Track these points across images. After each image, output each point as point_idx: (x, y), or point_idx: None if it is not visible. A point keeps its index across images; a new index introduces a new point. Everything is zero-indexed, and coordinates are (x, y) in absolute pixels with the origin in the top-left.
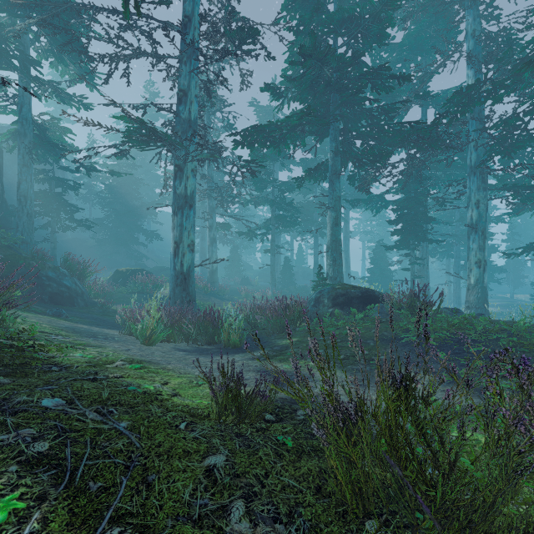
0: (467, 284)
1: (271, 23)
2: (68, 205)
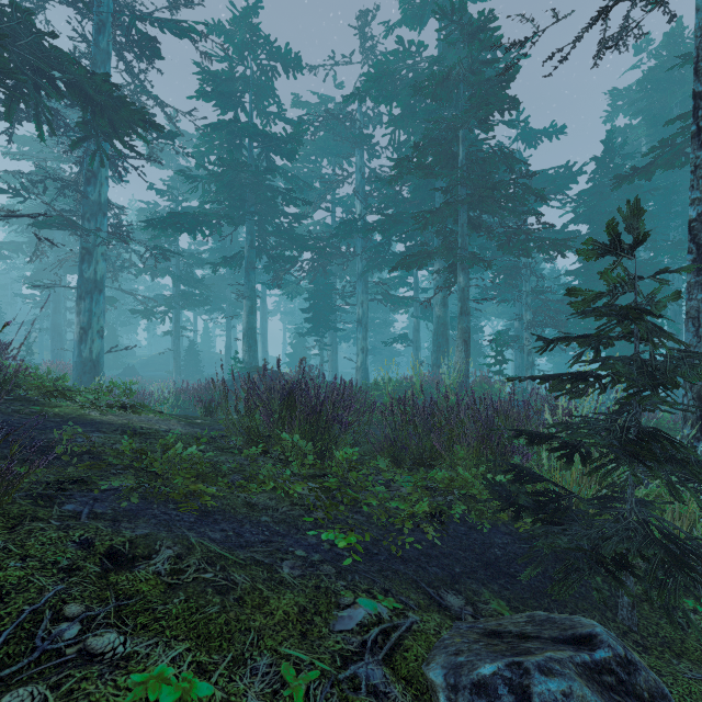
0: (356, 366)
1: (187, 112)
2: None
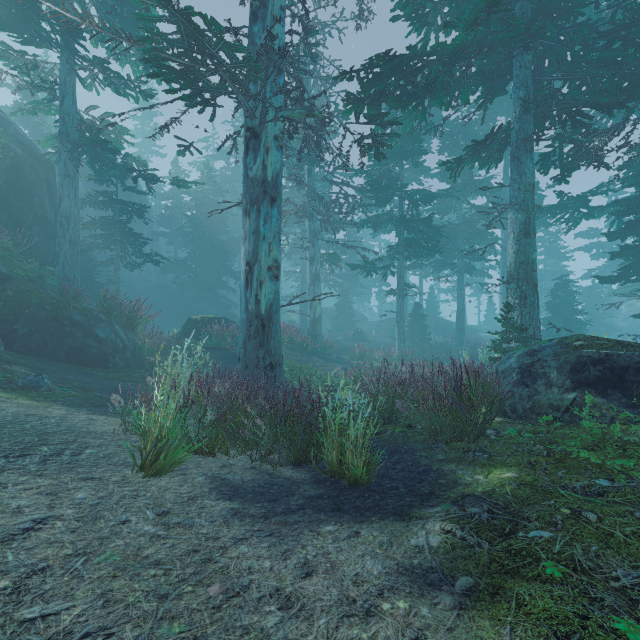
0: None
1: None
2: (131, 235)
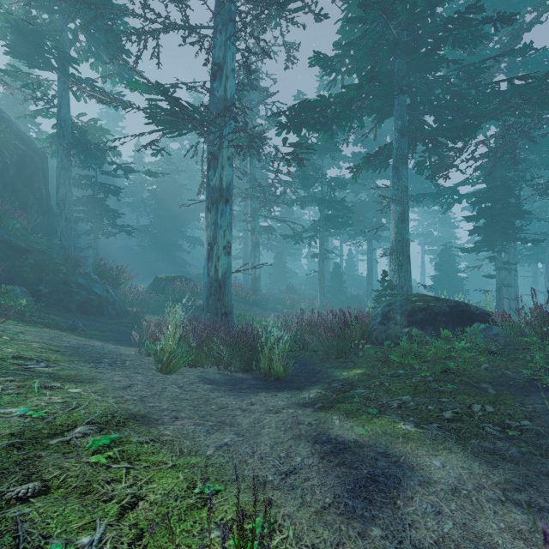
0: None
1: None
2: (109, 210)
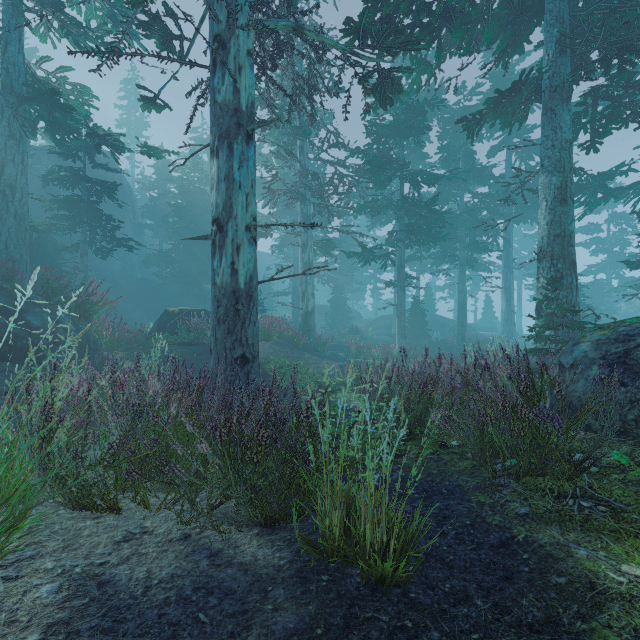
0: None
1: None
2: (100, 216)
